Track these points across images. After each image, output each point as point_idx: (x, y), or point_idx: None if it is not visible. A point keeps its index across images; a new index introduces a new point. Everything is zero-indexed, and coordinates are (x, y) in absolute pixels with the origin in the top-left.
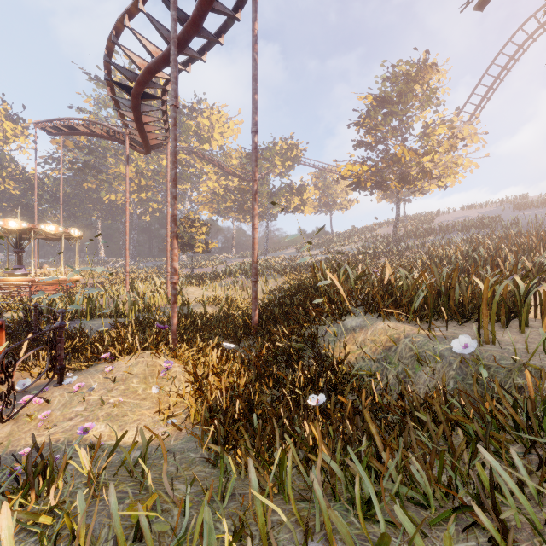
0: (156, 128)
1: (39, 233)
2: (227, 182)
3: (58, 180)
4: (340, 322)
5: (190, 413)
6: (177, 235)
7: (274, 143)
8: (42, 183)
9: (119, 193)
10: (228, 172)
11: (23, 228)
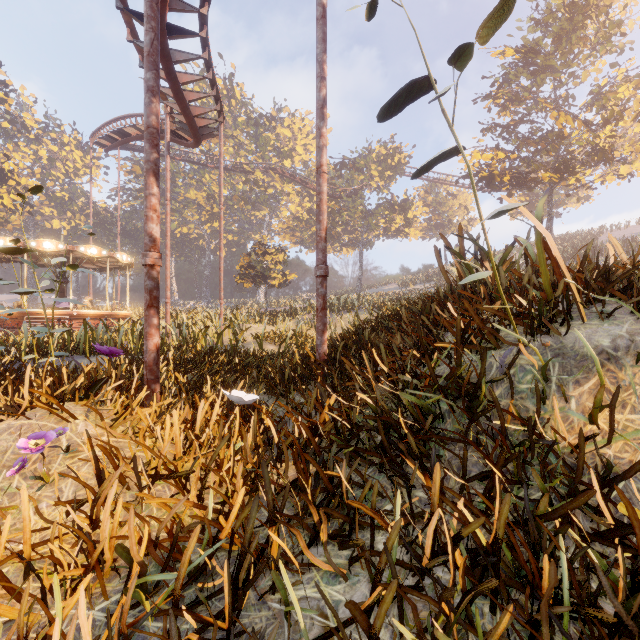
0: (200, 95)
1: (85, 260)
2: (312, 205)
3: (127, 212)
4: (549, 336)
5: (15, 636)
6: (155, 167)
7: (370, 150)
8: (111, 217)
9: (191, 224)
10: (312, 189)
11: (59, 250)
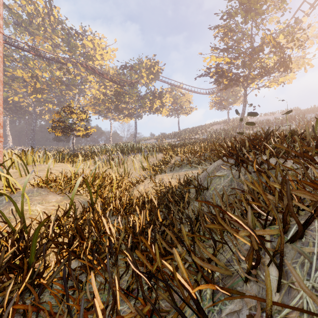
0: None
1: None
2: (106, 91)
3: None
4: None
5: None
6: None
7: (140, 62)
8: None
9: (19, 94)
10: (106, 78)
11: None
